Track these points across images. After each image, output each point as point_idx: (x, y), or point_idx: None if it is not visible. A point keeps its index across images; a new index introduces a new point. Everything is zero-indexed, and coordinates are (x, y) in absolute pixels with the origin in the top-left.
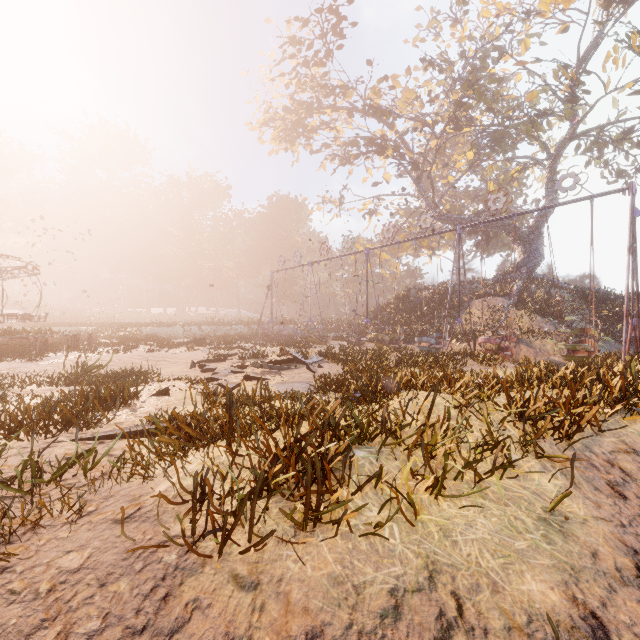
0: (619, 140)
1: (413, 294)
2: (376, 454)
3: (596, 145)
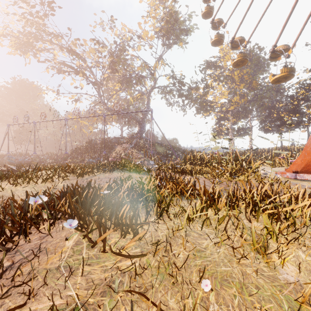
0: (168, 92)
1: (93, 141)
2: (4, 181)
3: (164, 92)
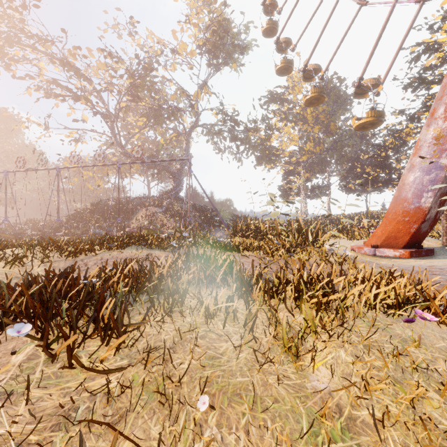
0: (217, 133)
1: (104, 203)
2: None
3: (210, 133)
